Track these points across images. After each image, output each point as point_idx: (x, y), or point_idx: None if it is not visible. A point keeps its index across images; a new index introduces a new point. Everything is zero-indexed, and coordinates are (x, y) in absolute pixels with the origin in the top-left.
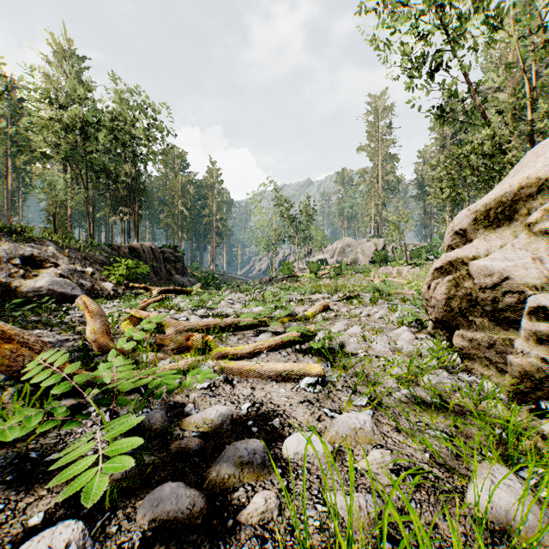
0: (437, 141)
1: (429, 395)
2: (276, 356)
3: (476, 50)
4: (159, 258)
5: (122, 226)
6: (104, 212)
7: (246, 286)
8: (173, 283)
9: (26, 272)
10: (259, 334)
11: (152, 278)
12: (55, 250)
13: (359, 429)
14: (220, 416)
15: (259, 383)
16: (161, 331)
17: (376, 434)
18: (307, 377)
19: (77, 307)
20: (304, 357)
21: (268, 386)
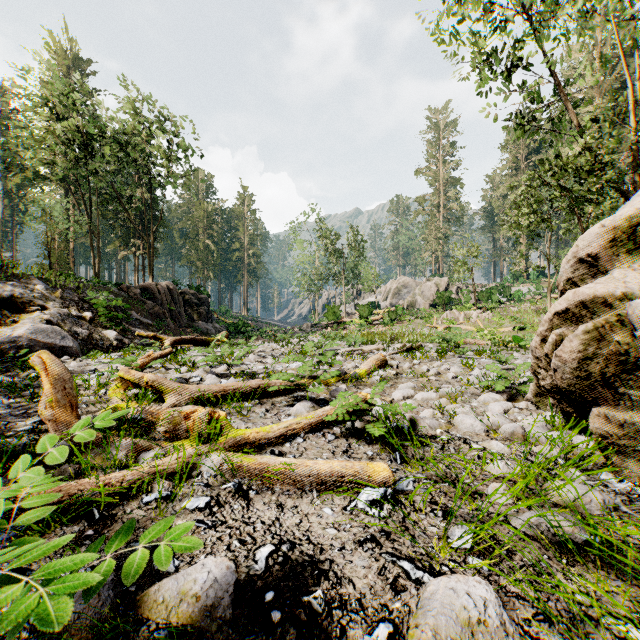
0: (510, 162)
1: (577, 527)
2: (318, 441)
3: (568, 40)
4: (179, 301)
5: (135, 262)
6: (113, 245)
7: (282, 335)
8: (195, 330)
9: (2, 317)
10: (295, 402)
11: (169, 324)
12: (44, 290)
13: (478, 622)
14: (213, 587)
15: (291, 494)
16: (162, 398)
17: (510, 633)
18: (368, 489)
19: (65, 362)
20: (360, 442)
21: (304, 501)
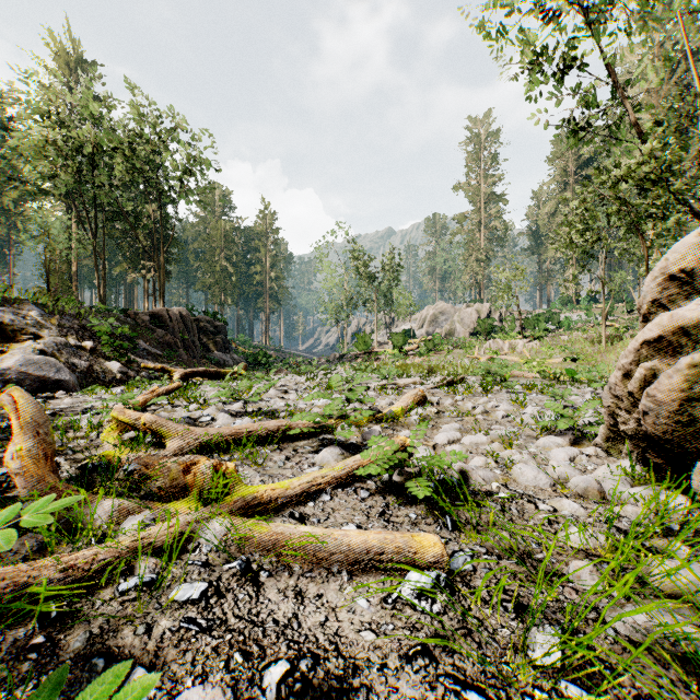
0: (558, 177)
1: None
2: (349, 498)
3: (629, 35)
4: (192, 328)
5: (145, 286)
6: (121, 267)
7: (307, 367)
8: (211, 362)
9: None
10: (321, 447)
11: (181, 355)
12: (39, 317)
13: None
14: None
15: (314, 576)
16: (163, 442)
17: None
18: (415, 572)
19: (60, 398)
20: (400, 500)
21: (331, 587)
